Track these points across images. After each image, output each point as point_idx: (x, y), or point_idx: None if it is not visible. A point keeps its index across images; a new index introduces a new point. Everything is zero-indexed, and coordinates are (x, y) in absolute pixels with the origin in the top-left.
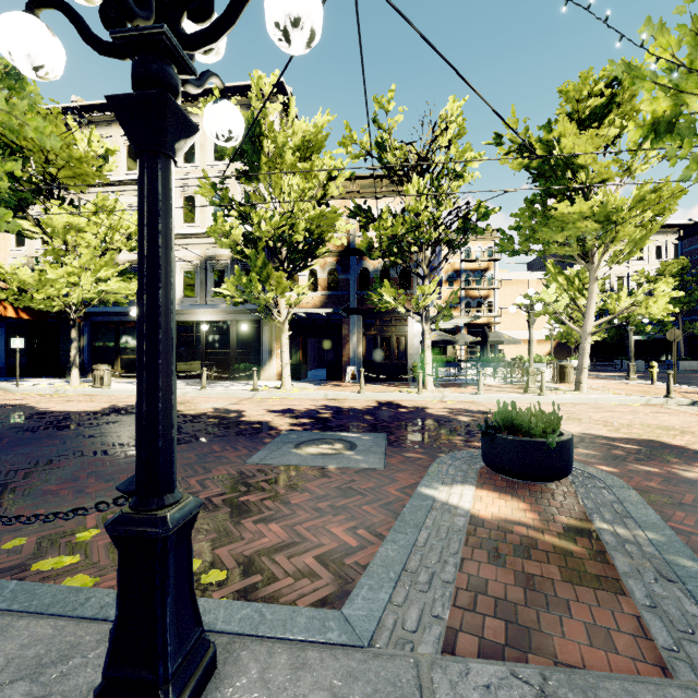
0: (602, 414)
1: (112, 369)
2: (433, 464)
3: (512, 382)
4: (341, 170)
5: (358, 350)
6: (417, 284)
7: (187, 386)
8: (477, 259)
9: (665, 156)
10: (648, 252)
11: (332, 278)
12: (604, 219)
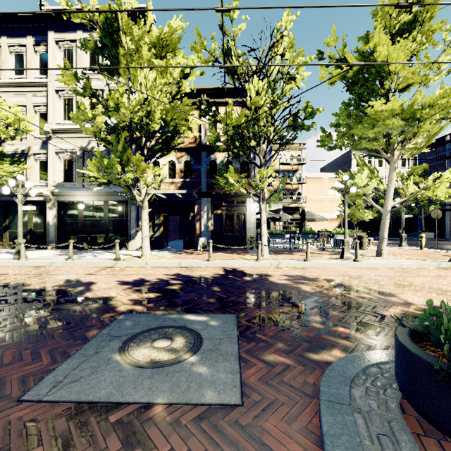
0: (419, 280)
1: (1, 241)
2: (322, 402)
3: (324, 249)
4: (193, 69)
5: (208, 225)
6: (253, 173)
7: (59, 256)
8: (290, 162)
9: (450, 71)
10: (397, 162)
11: (187, 168)
12: (410, 117)
